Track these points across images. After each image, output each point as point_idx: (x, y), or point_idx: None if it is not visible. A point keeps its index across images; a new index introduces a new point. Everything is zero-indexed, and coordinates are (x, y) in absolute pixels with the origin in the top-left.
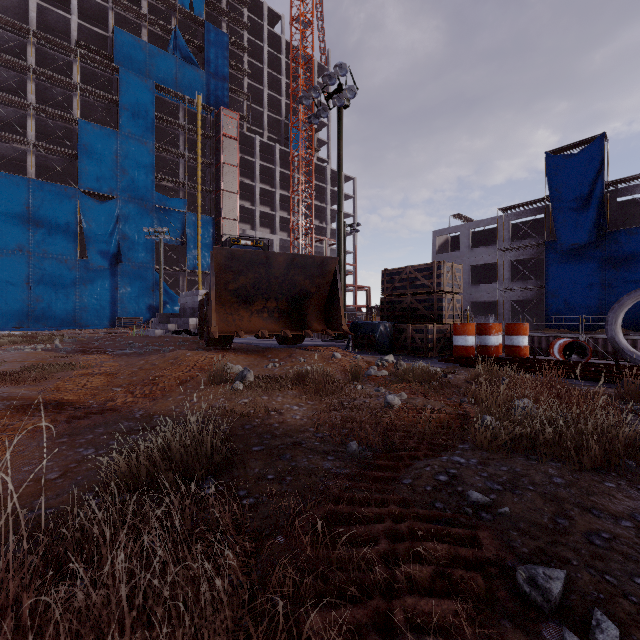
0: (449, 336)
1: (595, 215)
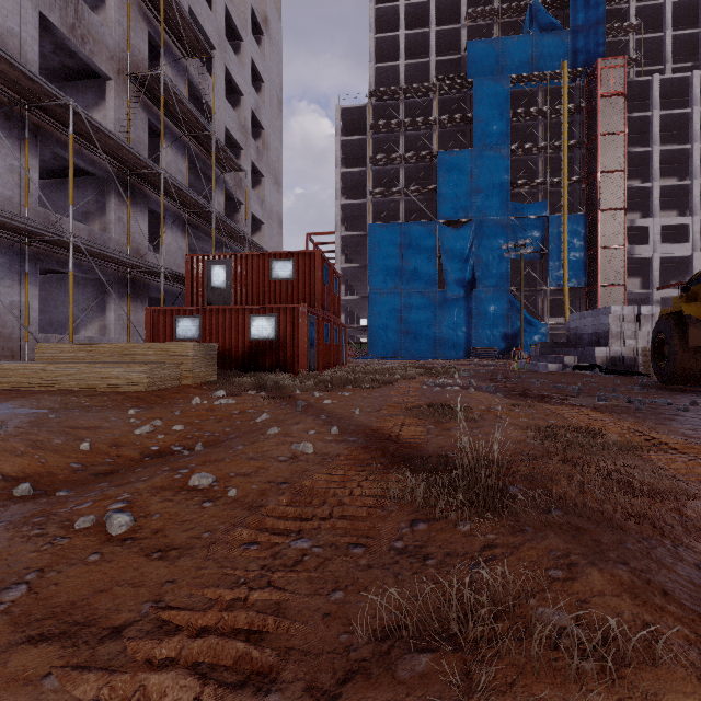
0: None
1: None
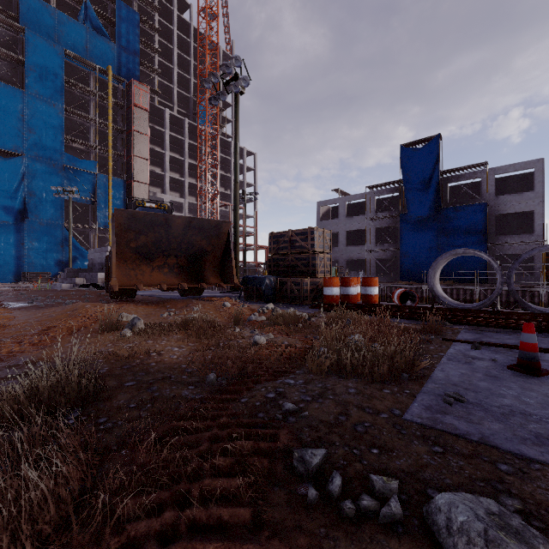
0: (321, 287)
1: (433, 195)
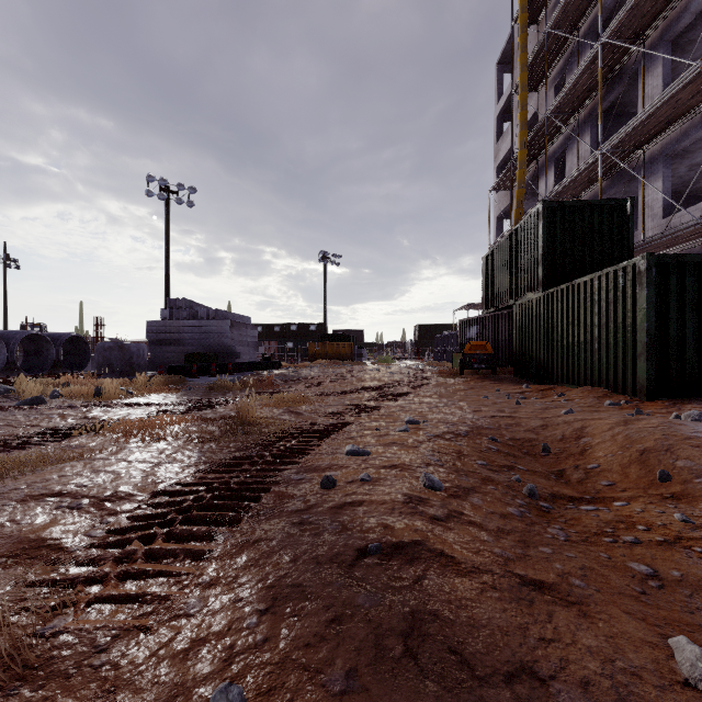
0: None
1: None
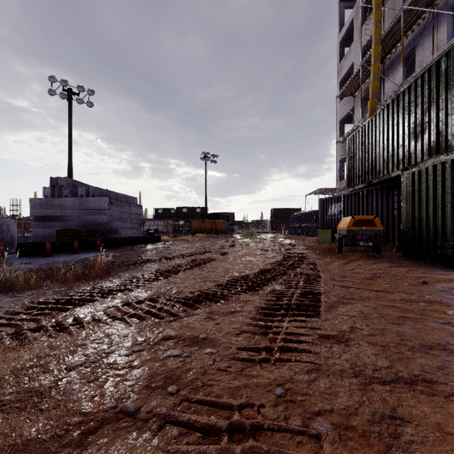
0: None
1: None
